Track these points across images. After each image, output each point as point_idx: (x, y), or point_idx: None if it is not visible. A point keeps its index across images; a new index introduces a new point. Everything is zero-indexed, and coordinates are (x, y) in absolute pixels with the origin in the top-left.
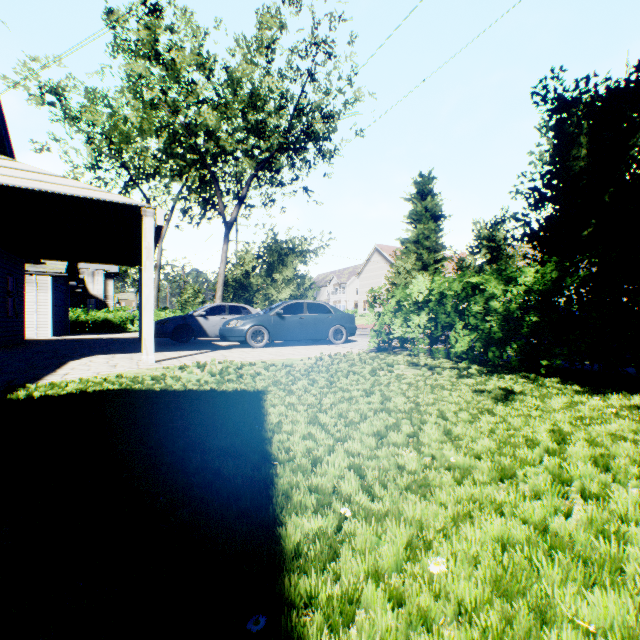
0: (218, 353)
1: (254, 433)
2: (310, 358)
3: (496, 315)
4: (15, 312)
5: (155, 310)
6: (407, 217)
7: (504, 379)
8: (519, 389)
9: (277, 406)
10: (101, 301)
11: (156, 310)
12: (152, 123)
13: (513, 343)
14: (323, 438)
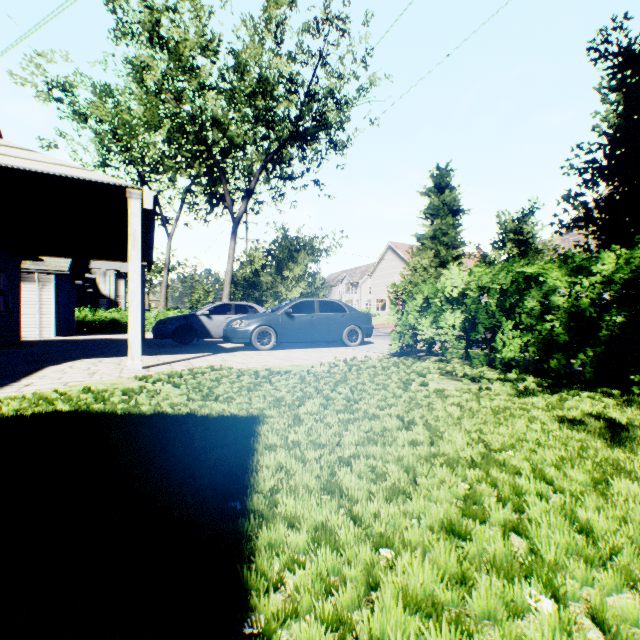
0: (219, 357)
1: (224, 525)
2: (322, 364)
3: (558, 313)
4: (9, 311)
5: (163, 310)
6: (423, 212)
7: (579, 397)
8: (622, 417)
9: (275, 448)
10: (112, 301)
11: (164, 310)
12: (156, 112)
13: (587, 349)
14: (352, 543)
